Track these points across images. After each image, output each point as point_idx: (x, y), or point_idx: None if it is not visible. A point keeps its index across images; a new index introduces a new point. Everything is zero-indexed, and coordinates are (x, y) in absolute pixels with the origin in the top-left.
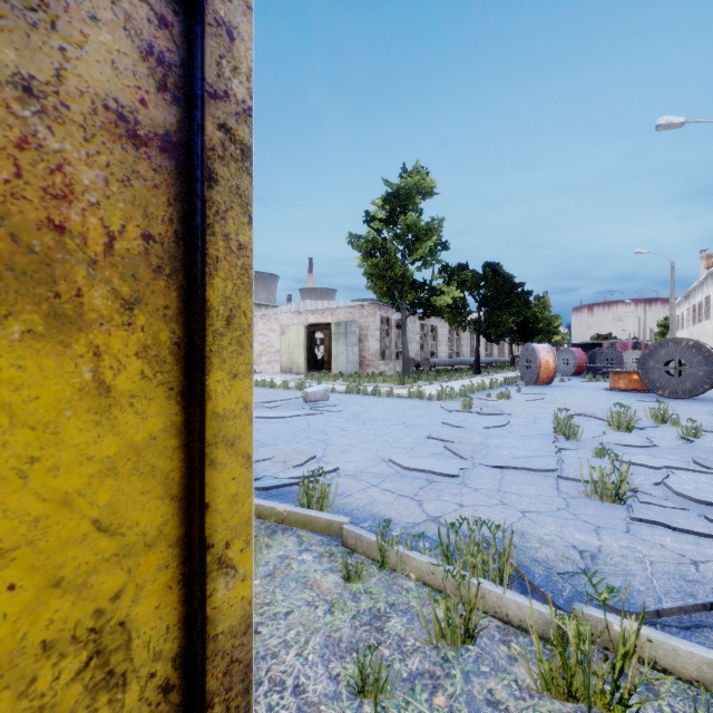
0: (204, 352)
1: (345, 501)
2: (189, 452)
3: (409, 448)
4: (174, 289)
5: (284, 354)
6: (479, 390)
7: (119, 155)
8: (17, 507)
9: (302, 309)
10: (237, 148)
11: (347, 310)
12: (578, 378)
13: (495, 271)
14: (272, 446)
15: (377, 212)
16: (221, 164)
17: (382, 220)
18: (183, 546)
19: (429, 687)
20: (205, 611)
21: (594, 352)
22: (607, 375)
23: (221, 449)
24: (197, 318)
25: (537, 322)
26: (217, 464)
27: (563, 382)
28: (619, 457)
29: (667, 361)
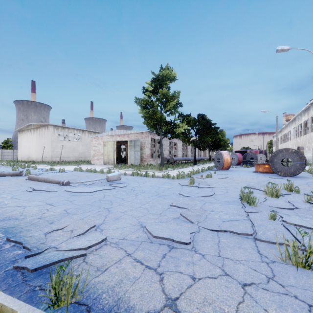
0: None
1: (100, 280)
2: None
3: (159, 214)
4: None
5: (105, 155)
6: (197, 173)
7: None
8: None
9: (114, 134)
10: None
11: (135, 134)
12: (239, 166)
13: (203, 117)
14: (72, 215)
15: (148, 87)
16: None
17: (151, 91)
18: None
19: None
20: None
21: (245, 155)
22: (251, 165)
23: None
24: None
25: (220, 141)
26: None
27: (233, 168)
28: (284, 219)
29: (282, 159)
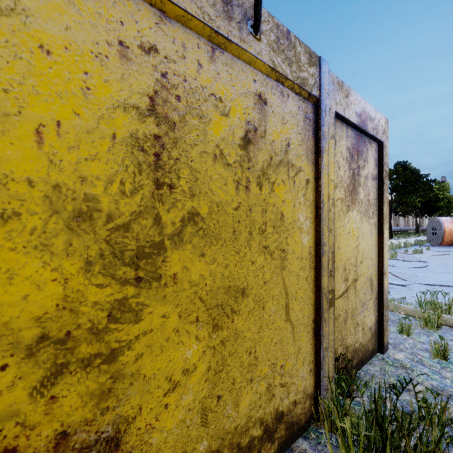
0: (383, 223)
1: None
2: (377, 247)
3: None
4: (376, 209)
5: None
6: (396, 248)
7: (372, 183)
8: (366, 251)
9: None
10: (386, 174)
11: None
12: None
13: (404, 167)
14: None
15: None
16: (385, 179)
17: None
18: (377, 268)
19: (425, 336)
20: (383, 282)
21: None
22: None
23: (385, 246)
24: (381, 216)
25: (438, 201)
26: (384, 249)
27: None
28: None
29: None
